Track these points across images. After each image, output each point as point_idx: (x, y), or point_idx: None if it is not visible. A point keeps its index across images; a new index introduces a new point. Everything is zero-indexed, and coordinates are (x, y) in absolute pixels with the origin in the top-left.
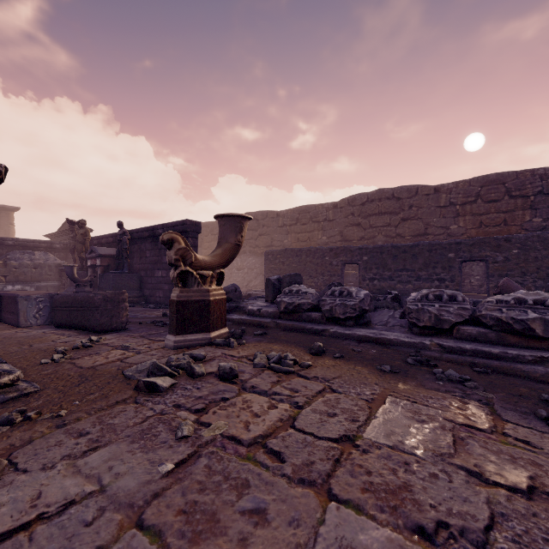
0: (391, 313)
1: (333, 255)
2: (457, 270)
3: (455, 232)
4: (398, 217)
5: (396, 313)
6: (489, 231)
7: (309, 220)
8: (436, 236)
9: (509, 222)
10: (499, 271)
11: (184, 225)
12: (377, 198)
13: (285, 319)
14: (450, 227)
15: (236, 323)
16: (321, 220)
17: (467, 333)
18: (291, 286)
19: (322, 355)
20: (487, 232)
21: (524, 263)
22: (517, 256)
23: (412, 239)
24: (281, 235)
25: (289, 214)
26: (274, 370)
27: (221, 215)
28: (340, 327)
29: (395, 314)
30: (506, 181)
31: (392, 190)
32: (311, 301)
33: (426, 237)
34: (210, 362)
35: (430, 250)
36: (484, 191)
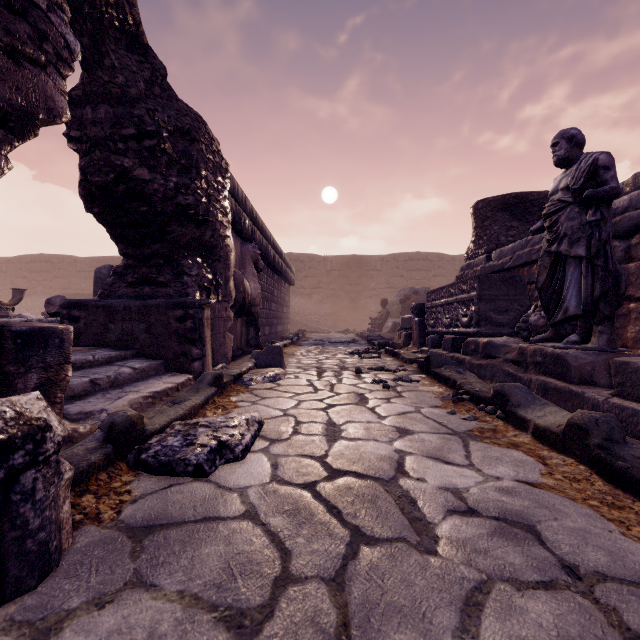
0: None
1: None
2: None
3: None
4: None
5: None
6: None
7: None
8: None
9: None
10: None
11: None
12: None
13: None
14: None
15: None
16: None
17: None
18: None
19: None
20: None
21: None
22: None
23: None
24: (80, 279)
25: (88, 262)
26: None
27: (14, 289)
28: None
29: None
30: None
31: None
32: None
33: None
34: None
35: None
36: None
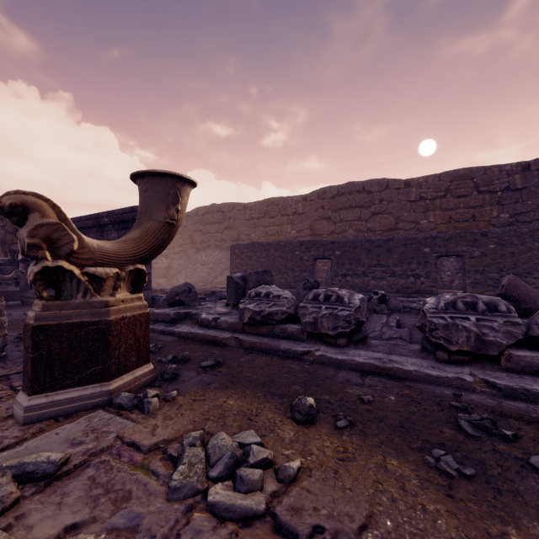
0: (384, 320)
1: (303, 249)
2: (433, 266)
3: (425, 227)
4: (369, 211)
5: (391, 320)
6: (458, 226)
7: (277, 213)
8: (406, 231)
9: (477, 218)
10: (476, 267)
11: (133, 212)
12: (347, 191)
13: (250, 333)
14: (420, 222)
15: (182, 339)
16: (290, 214)
17: (526, 362)
18: (258, 288)
19: (315, 421)
20: (457, 227)
21: (501, 259)
22: (494, 252)
23: (382, 234)
24: (249, 228)
25: (257, 207)
26: (216, 513)
27: (140, 173)
28: (329, 347)
29: (389, 321)
30: (475, 176)
31: (363, 184)
32: (287, 309)
33: (397, 231)
34: (69, 481)
35: (405, 244)
36: (453, 186)
